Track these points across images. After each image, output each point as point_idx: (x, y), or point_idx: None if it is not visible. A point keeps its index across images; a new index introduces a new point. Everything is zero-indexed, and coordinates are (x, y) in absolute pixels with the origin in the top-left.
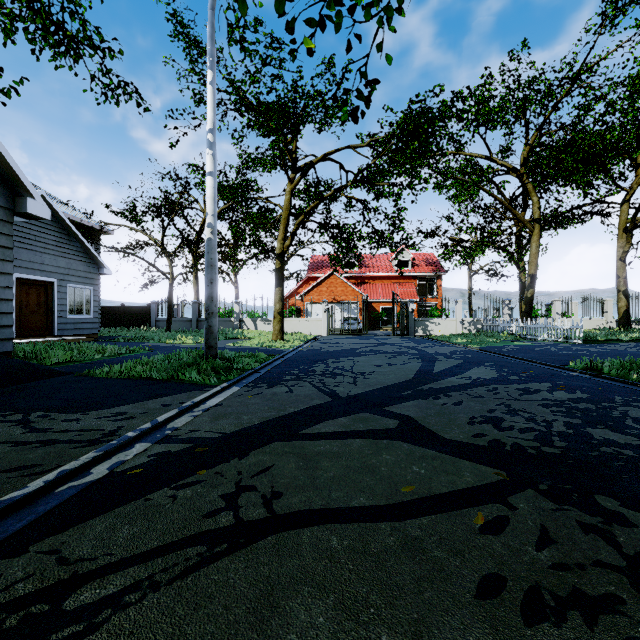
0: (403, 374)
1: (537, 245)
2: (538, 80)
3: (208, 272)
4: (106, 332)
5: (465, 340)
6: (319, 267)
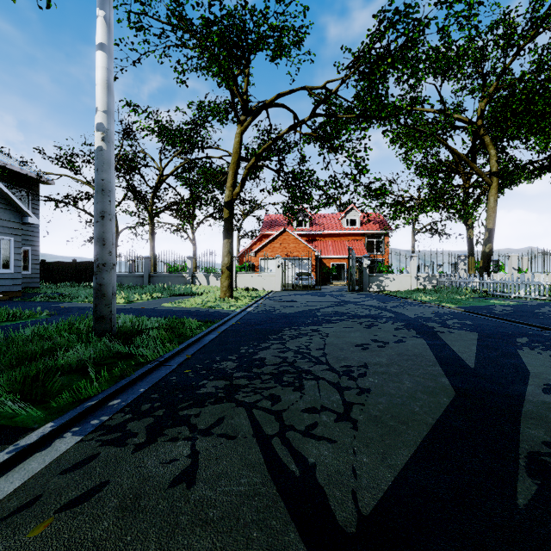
0: (424, 374)
1: (495, 199)
2: (503, 22)
3: (97, 200)
4: (44, 288)
5: (430, 297)
6: (272, 225)
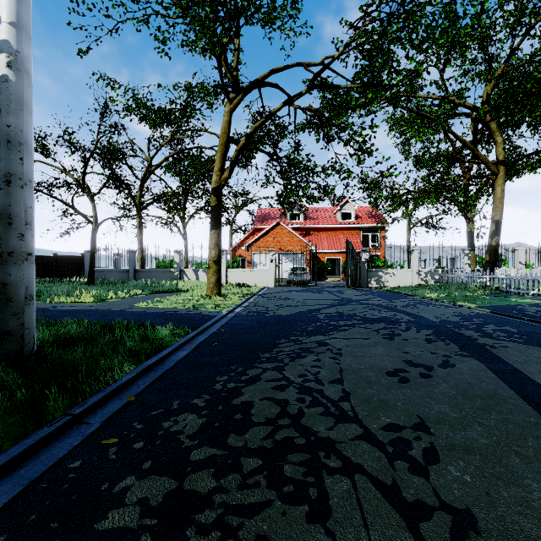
0: None
1: (502, 189)
2: None
3: None
4: None
5: (438, 294)
6: (265, 219)
